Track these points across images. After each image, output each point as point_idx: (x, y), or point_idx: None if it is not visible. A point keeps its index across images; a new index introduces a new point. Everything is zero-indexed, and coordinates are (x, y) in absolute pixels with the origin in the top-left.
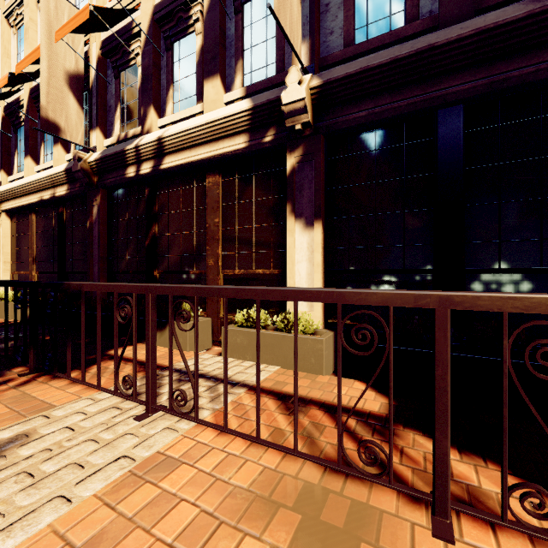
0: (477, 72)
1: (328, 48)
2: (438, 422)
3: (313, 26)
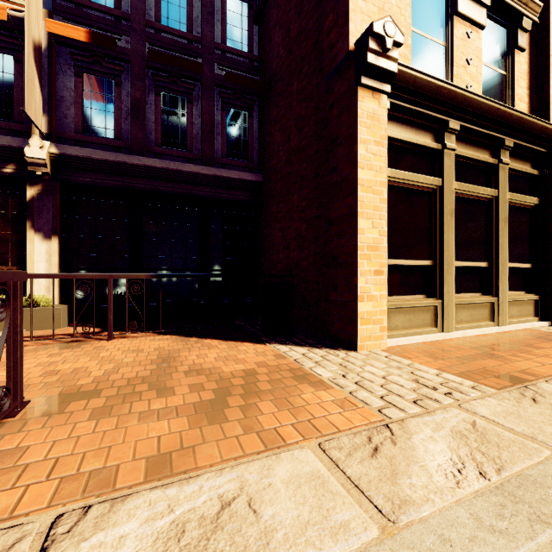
0: (146, 181)
1: (63, 125)
2: (109, 311)
3: (51, 109)
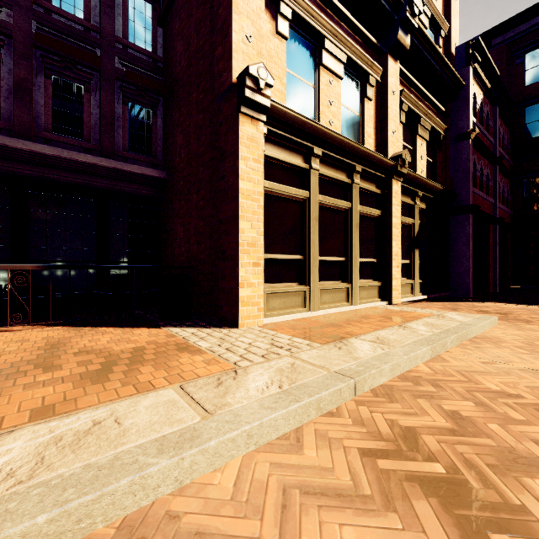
0: (33, 167)
1: None
2: None
3: None
